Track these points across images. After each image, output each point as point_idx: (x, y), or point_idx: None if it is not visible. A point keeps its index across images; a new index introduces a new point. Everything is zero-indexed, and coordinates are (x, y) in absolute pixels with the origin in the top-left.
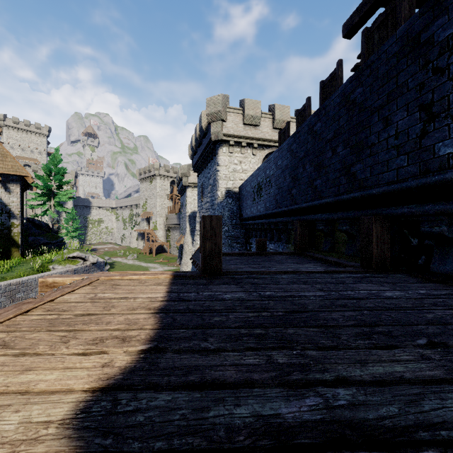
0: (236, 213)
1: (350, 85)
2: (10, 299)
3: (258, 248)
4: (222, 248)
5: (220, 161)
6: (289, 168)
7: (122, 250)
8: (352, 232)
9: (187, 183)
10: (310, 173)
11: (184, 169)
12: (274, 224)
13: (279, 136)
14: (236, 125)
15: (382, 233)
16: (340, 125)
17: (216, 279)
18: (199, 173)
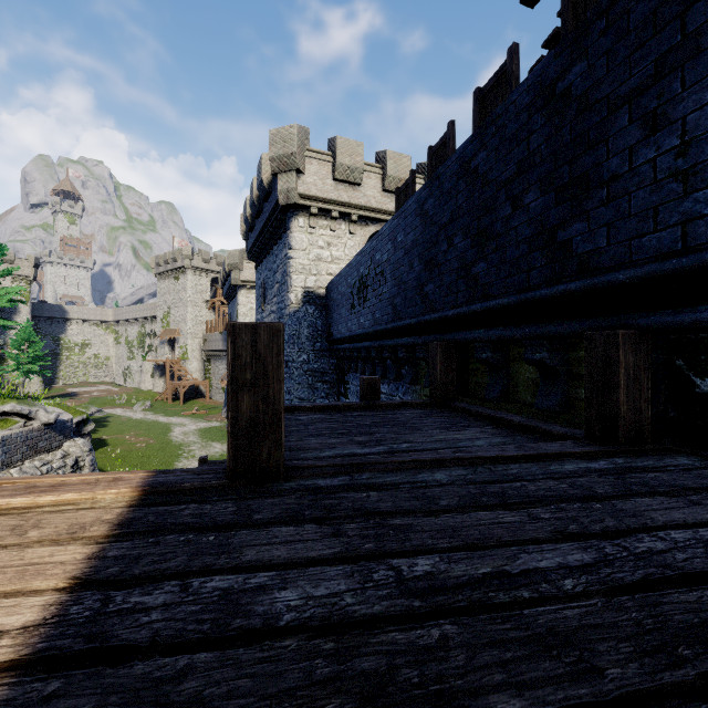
0: (321, 331)
1: (555, 62)
2: None
3: (364, 394)
4: (297, 392)
5: (294, 241)
6: (420, 246)
7: (123, 394)
8: (553, 364)
9: (238, 281)
10: (463, 252)
11: (233, 257)
12: (389, 348)
13: (396, 196)
14: (322, 181)
15: (637, 368)
16: (532, 149)
17: (266, 496)
18: (259, 263)
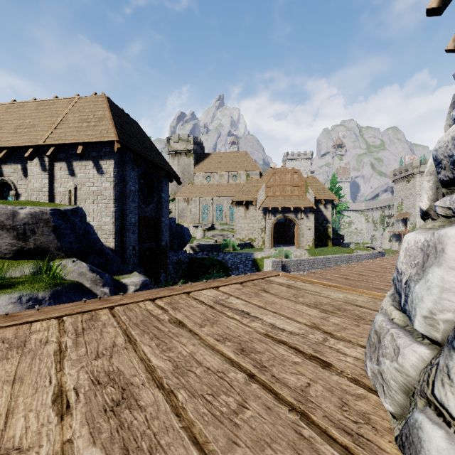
0: None
1: None
2: (347, 263)
3: None
4: None
5: None
6: None
7: None
8: None
9: None
10: None
11: None
12: None
13: None
14: None
15: None
16: None
17: None
18: None
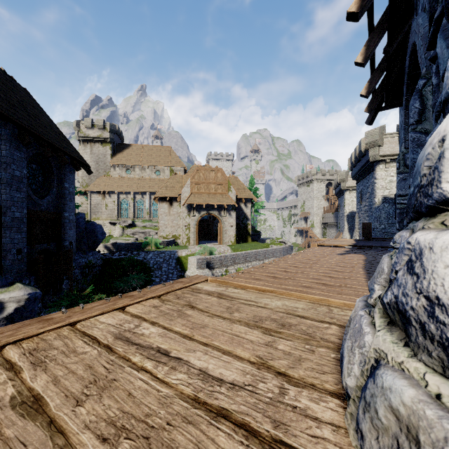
0: (391, 214)
1: None
2: (264, 256)
3: None
4: None
5: (377, 176)
6: None
7: None
8: None
9: (345, 187)
10: None
11: (342, 176)
12: None
13: None
14: (392, 146)
15: None
16: None
17: (369, 241)
18: (358, 182)
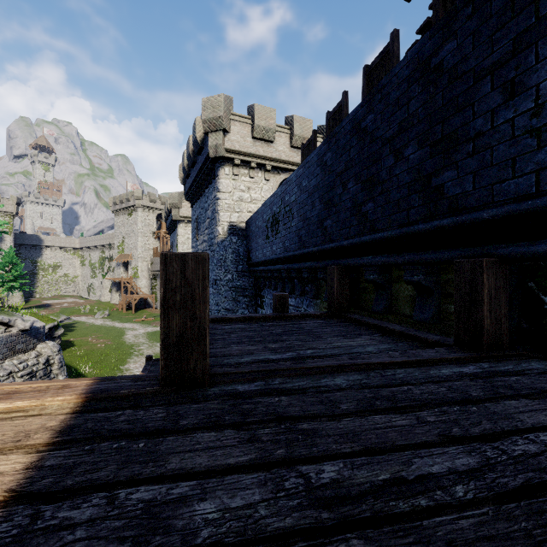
0: (242, 256)
1: (430, 42)
2: None
3: (276, 307)
4: (224, 304)
5: (221, 186)
6: (321, 190)
7: (87, 305)
8: (427, 284)
9: (178, 217)
10: (355, 194)
11: (174, 198)
12: (296, 270)
13: (301, 150)
14: (243, 139)
15: (497, 289)
16: (411, 112)
17: (193, 401)
18: (194, 203)
